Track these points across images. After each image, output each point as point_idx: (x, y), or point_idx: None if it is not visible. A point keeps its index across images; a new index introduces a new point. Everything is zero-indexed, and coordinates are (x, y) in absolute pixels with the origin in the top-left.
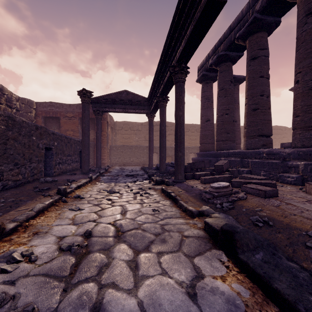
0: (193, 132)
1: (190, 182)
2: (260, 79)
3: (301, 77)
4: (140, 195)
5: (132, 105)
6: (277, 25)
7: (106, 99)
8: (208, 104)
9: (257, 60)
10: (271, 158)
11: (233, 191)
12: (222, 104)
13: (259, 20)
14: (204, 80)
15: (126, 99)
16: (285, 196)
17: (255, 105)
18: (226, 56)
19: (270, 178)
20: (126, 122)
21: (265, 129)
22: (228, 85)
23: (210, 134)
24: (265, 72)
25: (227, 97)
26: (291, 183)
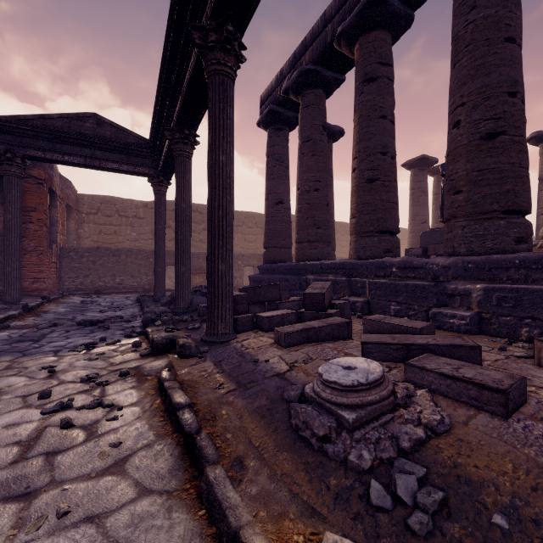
0: (251, 228)
1: (249, 340)
2: (381, 121)
3: (466, 113)
4: (60, 426)
5: (113, 151)
6: (407, 24)
7: (33, 125)
8: (280, 171)
9: (376, 84)
10: (409, 276)
11: (401, 397)
12: (308, 170)
13: (380, 2)
14: (272, 123)
15: (94, 134)
16: (537, 396)
17: (373, 172)
18: (316, 76)
19: (409, 317)
20: (108, 198)
21: (390, 220)
22: (319, 133)
23: (285, 230)
24: (389, 110)
25: (317, 157)
26: (460, 329)
